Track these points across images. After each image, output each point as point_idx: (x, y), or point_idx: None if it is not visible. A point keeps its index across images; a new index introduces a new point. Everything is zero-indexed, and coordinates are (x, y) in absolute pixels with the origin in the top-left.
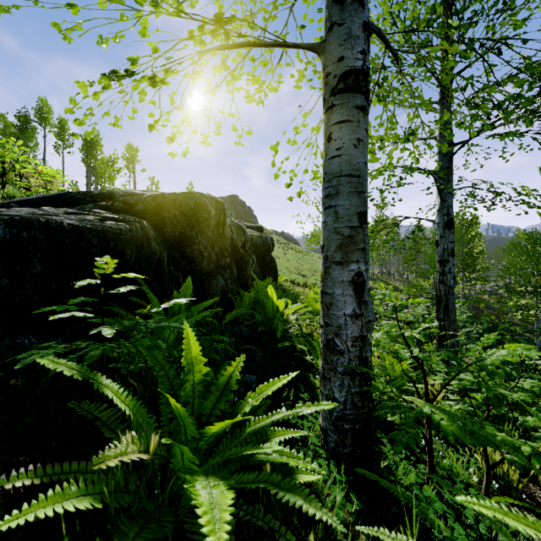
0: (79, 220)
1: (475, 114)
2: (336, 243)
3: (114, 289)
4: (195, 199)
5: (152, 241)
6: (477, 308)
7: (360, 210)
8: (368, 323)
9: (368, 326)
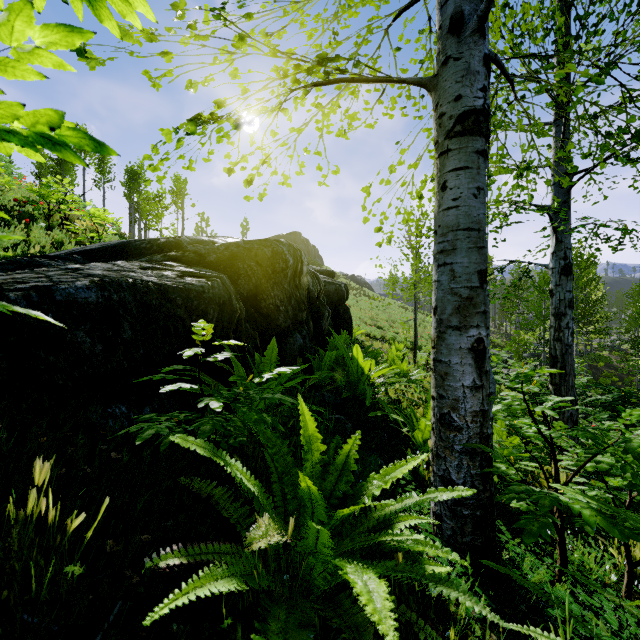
0: (157, 276)
1: (606, 144)
2: (452, 305)
3: (209, 356)
4: (272, 247)
5: (233, 298)
6: (594, 367)
7: (480, 268)
8: (489, 396)
9: (490, 400)
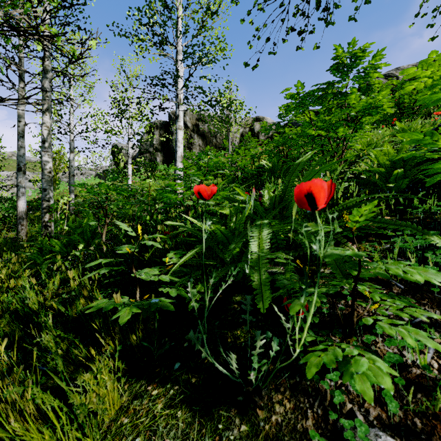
0: None
1: None
2: None
3: None
4: None
5: None
6: None
7: None
8: None
9: None
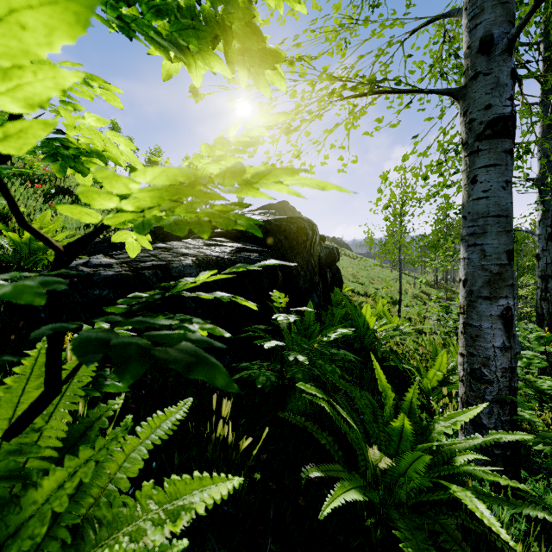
0: (220, 252)
1: None
2: (482, 279)
3: None
4: (297, 223)
5: (277, 268)
6: None
7: (509, 248)
8: (515, 355)
9: (518, 358)
